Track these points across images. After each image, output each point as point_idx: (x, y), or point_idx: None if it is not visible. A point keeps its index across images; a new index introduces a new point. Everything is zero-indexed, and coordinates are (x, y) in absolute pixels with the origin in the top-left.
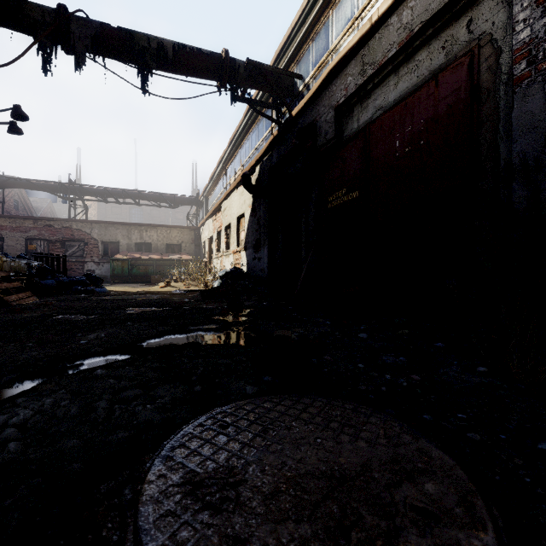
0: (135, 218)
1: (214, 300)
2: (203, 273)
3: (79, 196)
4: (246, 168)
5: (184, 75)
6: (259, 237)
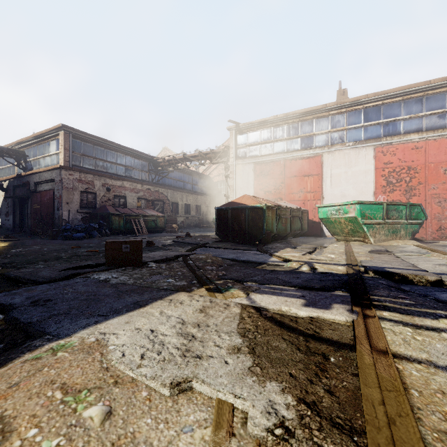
0: None
1: None
2: None
3: None
4: (1, 179)
5: None
6: (9, 211)
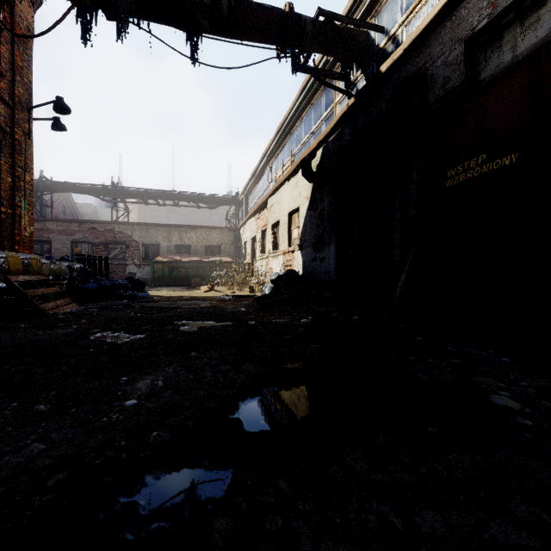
0: (172, 221)
1: (277, 310)
2: (248, 276)
3: (121, 199)
4: (304, 154)
5: (239, 39)
6: (322, 234)
